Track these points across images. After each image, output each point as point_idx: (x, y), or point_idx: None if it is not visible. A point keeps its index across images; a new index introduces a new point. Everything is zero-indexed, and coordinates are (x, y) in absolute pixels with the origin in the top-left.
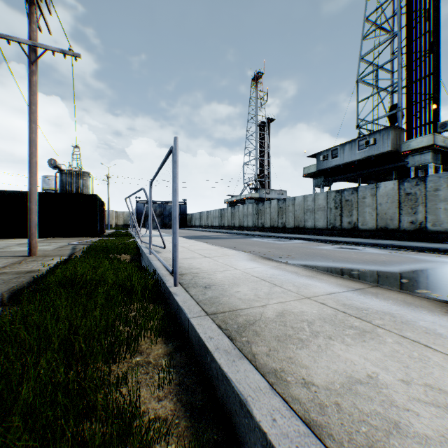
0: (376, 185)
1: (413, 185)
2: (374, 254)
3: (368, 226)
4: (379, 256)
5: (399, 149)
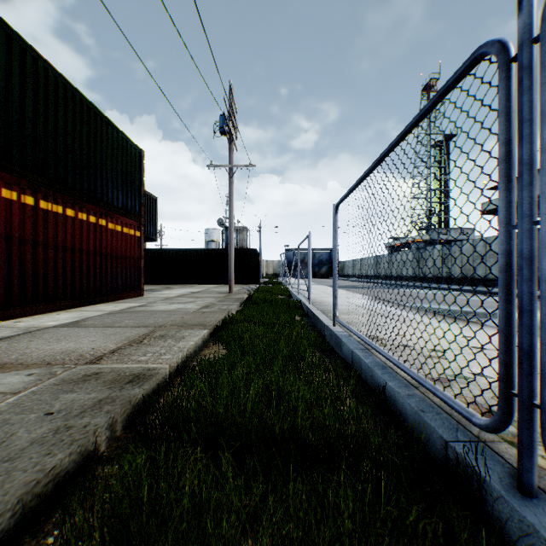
0: None
1: None
2: None
3: None
4: None
5: None
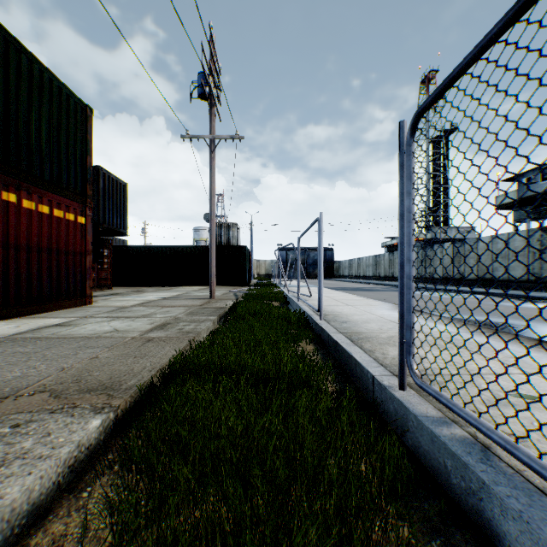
0: None
1: None
2: None
3: None
4: None
5: None
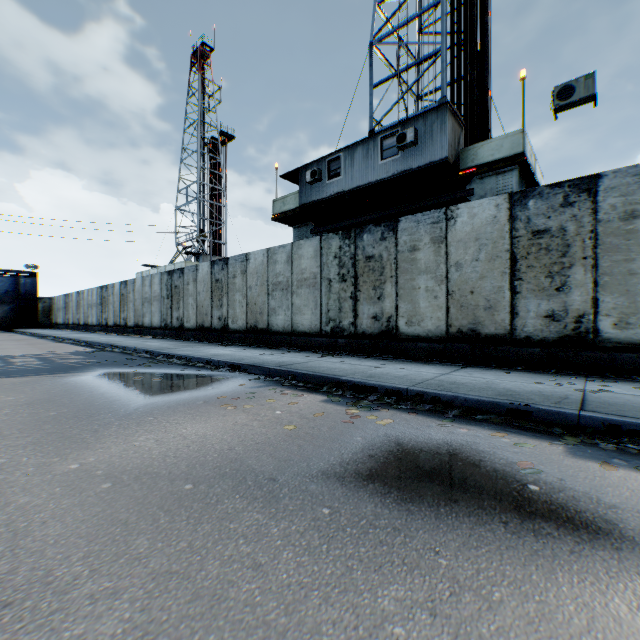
0: (447, 211)
1: (557, 206)
2: None
3: (426, 326)
4: None
5: (458, 162)
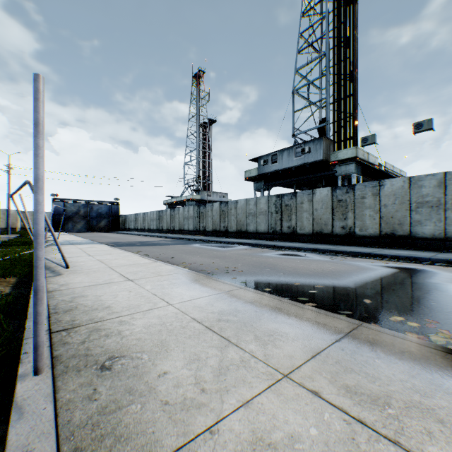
0: (313, 191)
1: (344, 193)
2: (318, 262)
3: (306, 230)
4: (324, 264)
5: (329, 159)
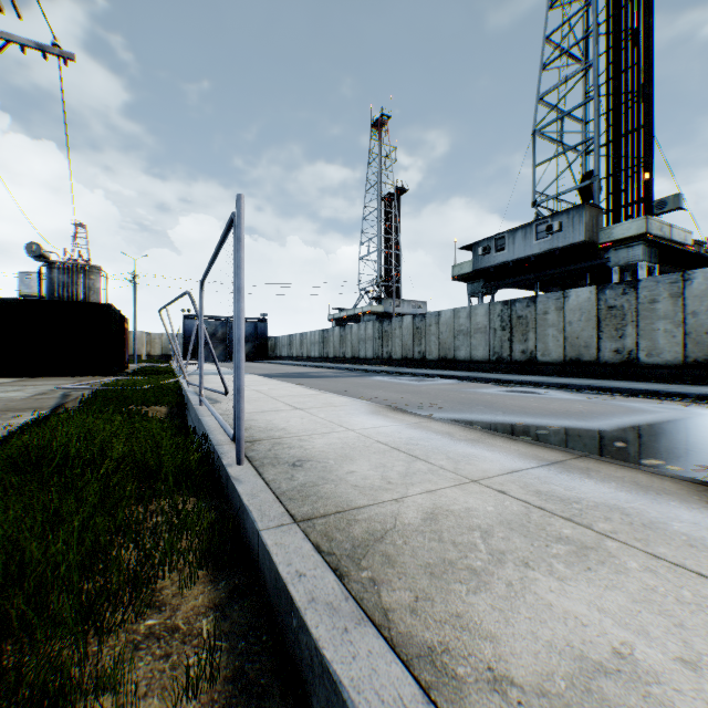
0: (564, 293)
1: (619, 294)
2: (564, 401)
3: (552, 357)
4: (572, 404)
5: (596, 239)
